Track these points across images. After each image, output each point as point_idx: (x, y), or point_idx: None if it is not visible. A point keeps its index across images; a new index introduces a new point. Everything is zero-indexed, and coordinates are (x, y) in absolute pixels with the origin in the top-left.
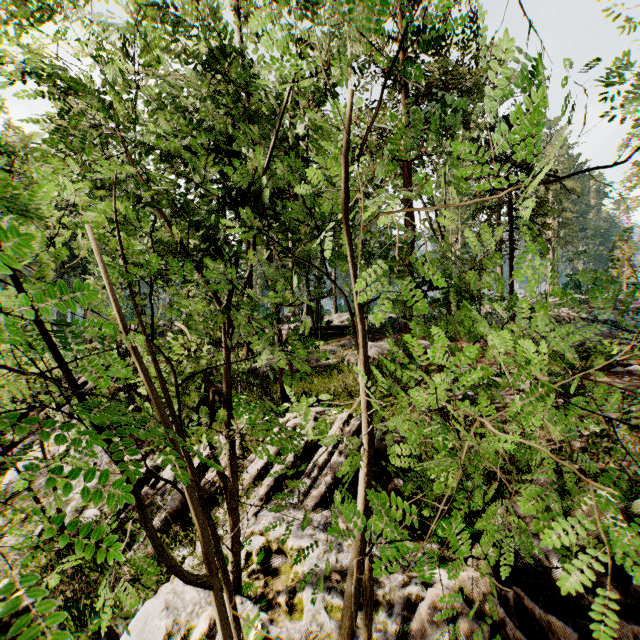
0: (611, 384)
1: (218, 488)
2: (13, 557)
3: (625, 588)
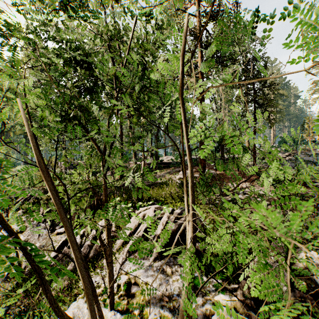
0: (306, 192)
1: None
2: None
3: None
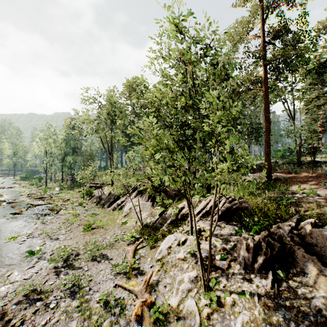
0: None
1: (185, 216)
2: (131, 228)
3: (303, 241)
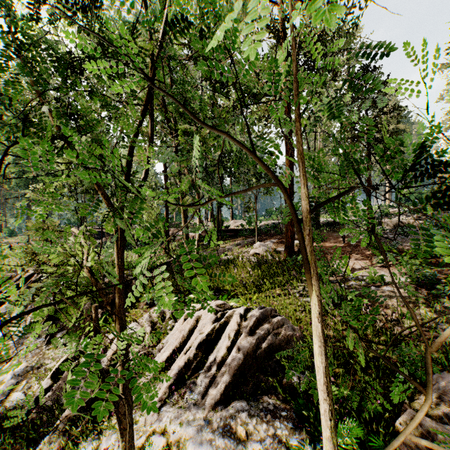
0: None
1: None
2: None
3: None
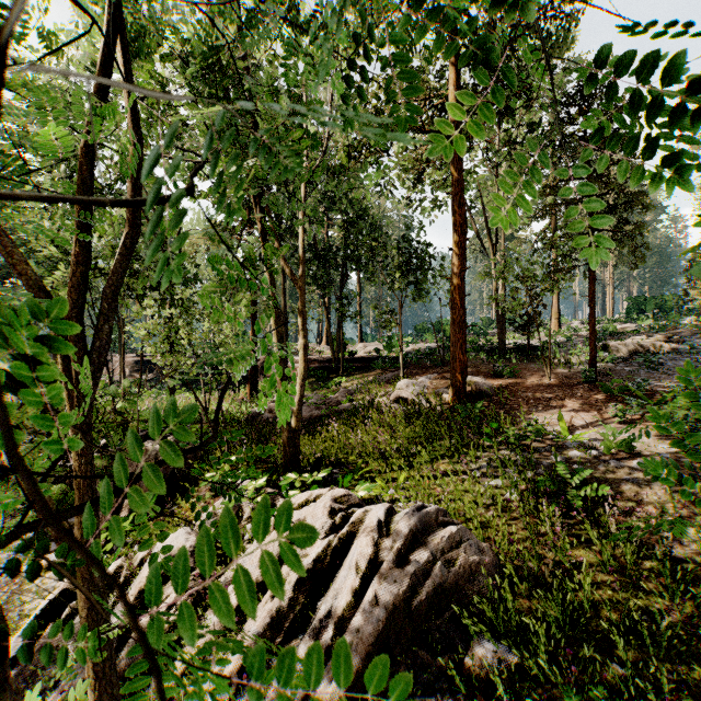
0: None
1: None
2: None
3: None
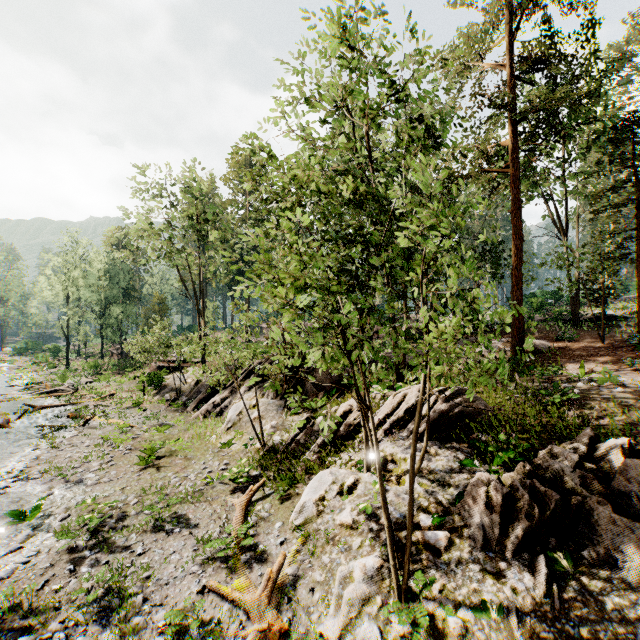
0: None
1: (353, 429)
2: (240, 454)
3: (608, 486)
